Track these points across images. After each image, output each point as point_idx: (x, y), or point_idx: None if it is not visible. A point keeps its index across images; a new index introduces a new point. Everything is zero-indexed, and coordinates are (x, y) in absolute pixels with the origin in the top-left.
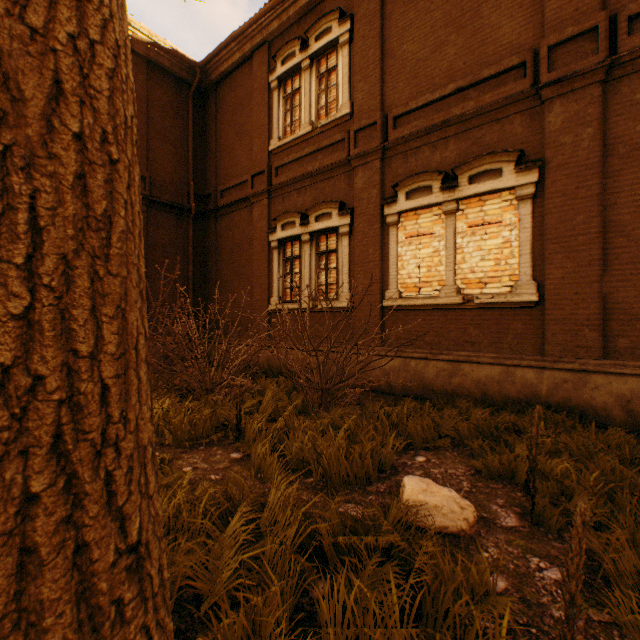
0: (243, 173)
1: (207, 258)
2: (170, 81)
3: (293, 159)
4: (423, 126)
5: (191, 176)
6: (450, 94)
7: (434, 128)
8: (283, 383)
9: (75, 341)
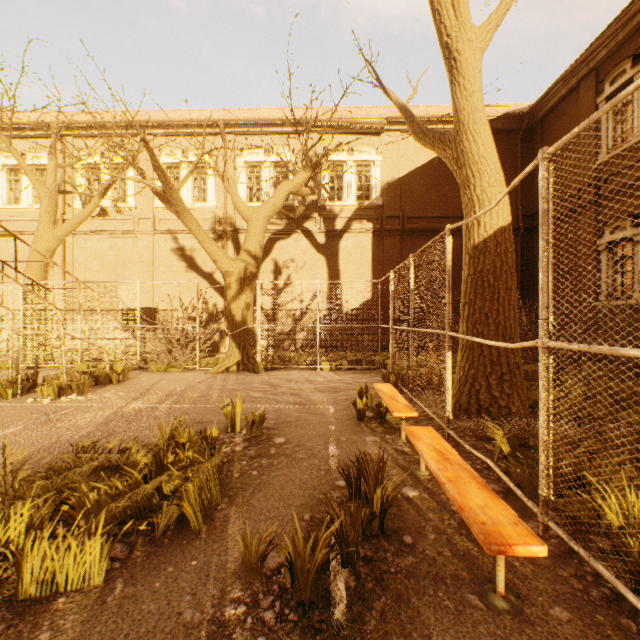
0: (568, 189)
1: (533, 265)
2: (501, 136)
3: (622, 167)
4: None
5: (518, 202)
6: None
7: None
8: (605, 366)
9: (505, 314)
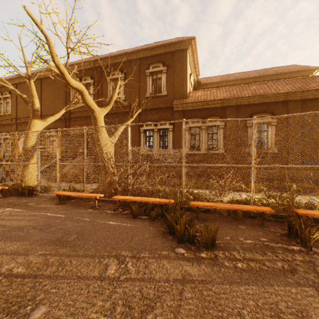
0: None
1: None
2: None
3: (0, 120)
4: (22, 121)
5: None
6: (26, 117)
7: (24, 123)
8: None
9: None
